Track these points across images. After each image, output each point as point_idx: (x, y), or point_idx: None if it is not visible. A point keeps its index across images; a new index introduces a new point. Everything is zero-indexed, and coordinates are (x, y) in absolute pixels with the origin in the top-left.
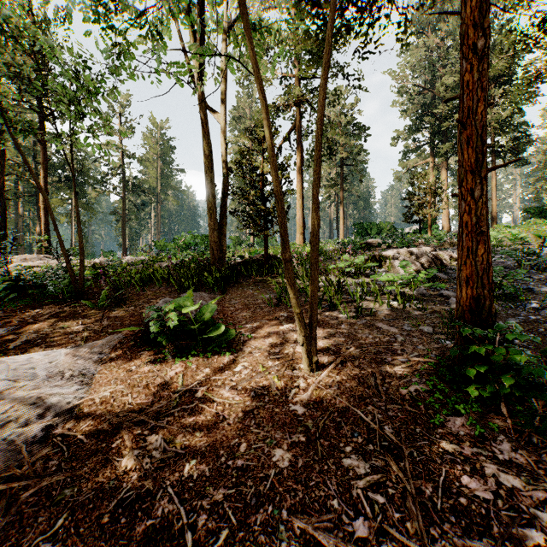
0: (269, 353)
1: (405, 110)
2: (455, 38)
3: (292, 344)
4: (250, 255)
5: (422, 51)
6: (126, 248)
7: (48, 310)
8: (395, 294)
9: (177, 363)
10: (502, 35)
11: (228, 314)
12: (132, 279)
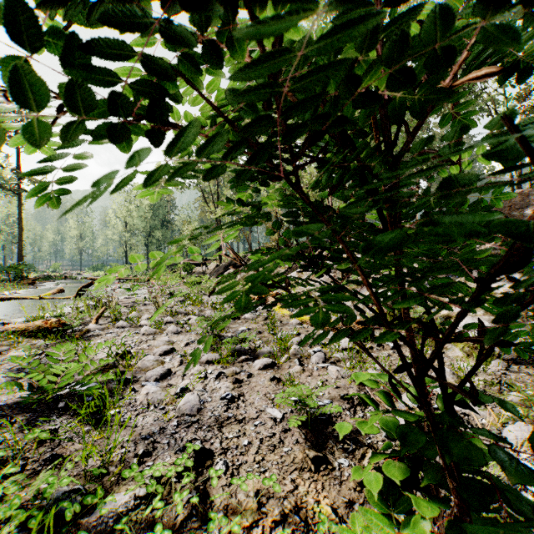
0: None
1: None
2: None
3: None
4: None
5: None
6: None
7: None
8: None
9: None
10: None
11: None
12: None
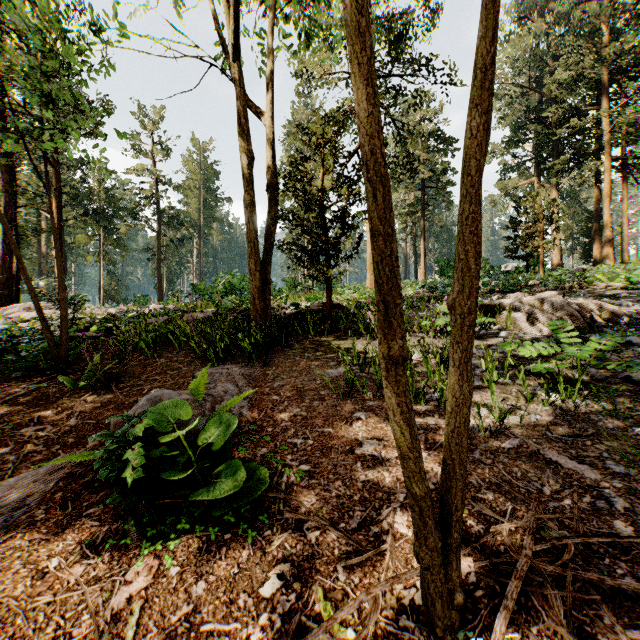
0: (338, 537)
1: (502, 117)
2: (569, 23)
3: (386, 509)
4: (308, 302)
5: (527, 40)
6: (161, 292)
7: (8, 391)
8: (542, 374)
9: (137, 566)
10: (635, 13)
11: (267, 411)
12: (141, 341)
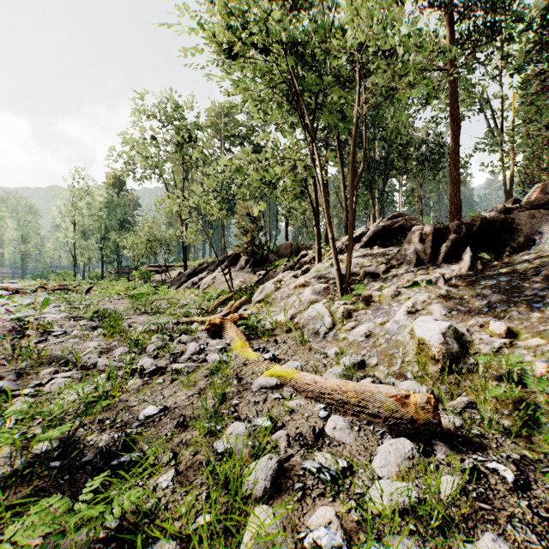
0: None
1: None
2: None
3: None
4: None
5: None
6: None
7: None
8: None
9: None
10: None
11: None
12: None
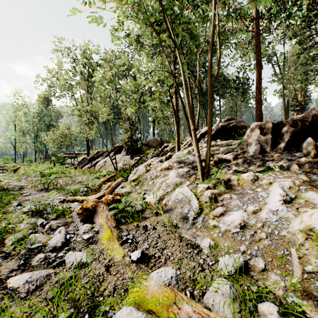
0: None
1: None
2: None
3: None
4: None
5: None
6: None
7: None
8: None
9: None
10: None
11: None
12: None
